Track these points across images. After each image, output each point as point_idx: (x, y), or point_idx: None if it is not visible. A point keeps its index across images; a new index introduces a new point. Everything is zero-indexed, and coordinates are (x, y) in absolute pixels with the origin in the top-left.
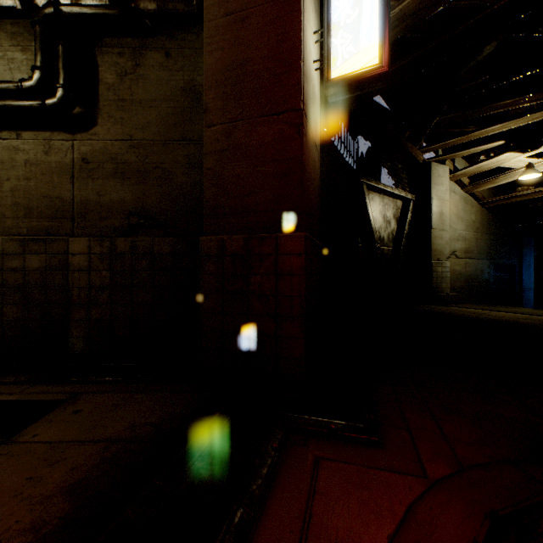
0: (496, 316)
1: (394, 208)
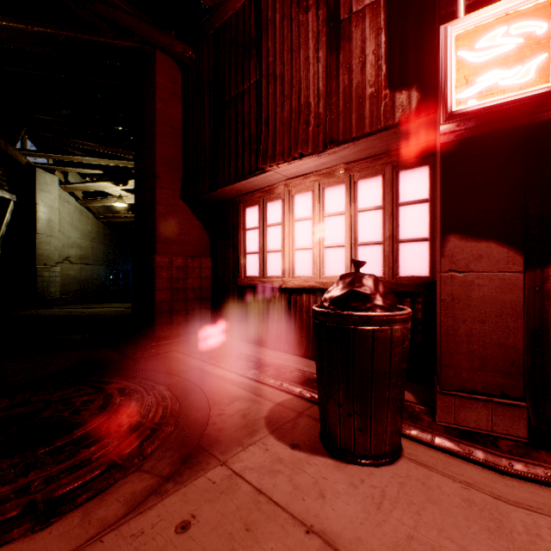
0: (85, 312)
1: None
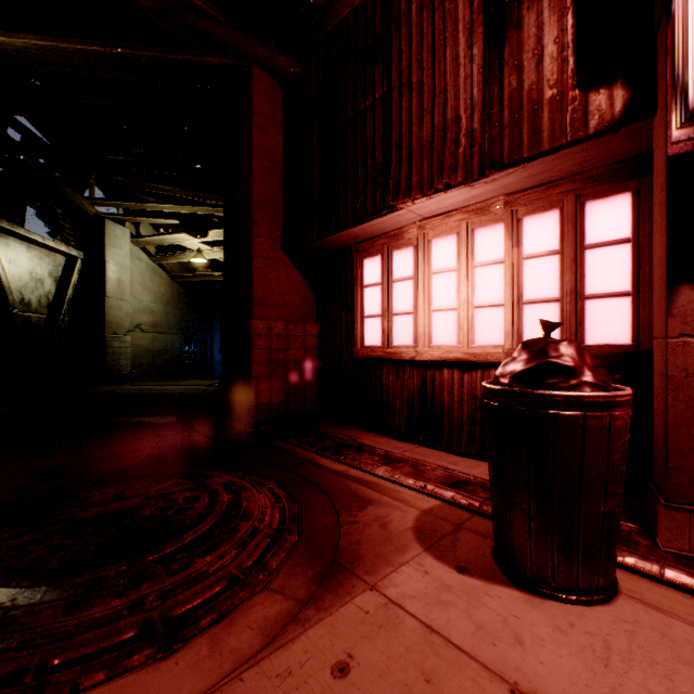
0: (161, 389)
1: (51, 263)
